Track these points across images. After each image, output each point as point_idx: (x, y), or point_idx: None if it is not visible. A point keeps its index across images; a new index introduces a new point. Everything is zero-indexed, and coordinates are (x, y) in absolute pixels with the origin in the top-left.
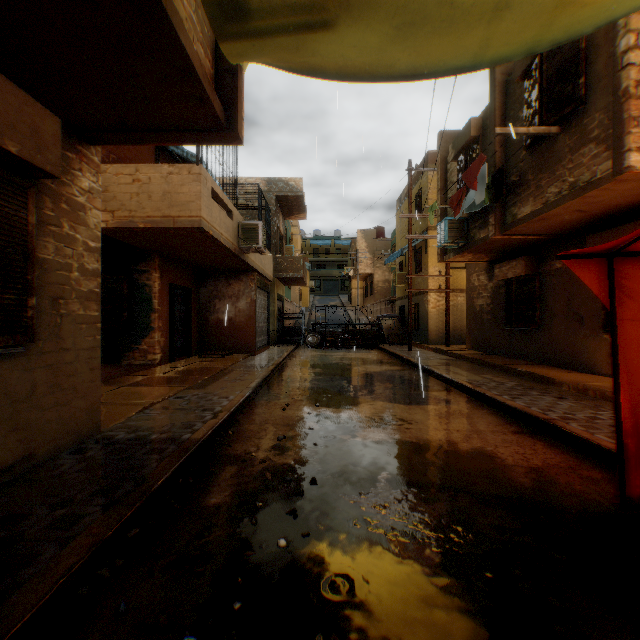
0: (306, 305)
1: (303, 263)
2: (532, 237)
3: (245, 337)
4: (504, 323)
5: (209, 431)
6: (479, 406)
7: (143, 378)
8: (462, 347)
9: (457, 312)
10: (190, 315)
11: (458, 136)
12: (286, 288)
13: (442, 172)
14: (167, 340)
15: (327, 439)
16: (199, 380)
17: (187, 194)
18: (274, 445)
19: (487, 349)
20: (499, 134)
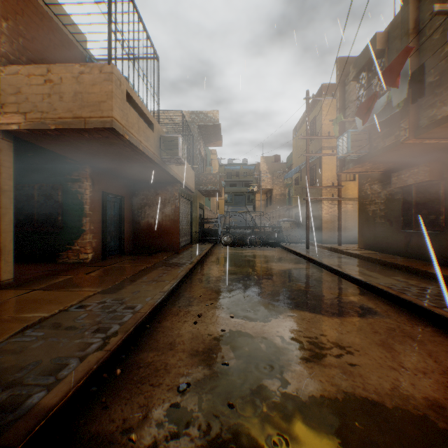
0: (222, 213)
1: (219, 178)
2: (444, 141)
3: (170, 238)
4: (400, 226)
5: (77, 383)
6: (415, 320)
7: (64, 279)
8: (352, 246)
9: (346, 217)
10: (123, 219)
11: (360, 55)
12: (206, 199)
13: (340, 94)
14: (99, 241)
15: (247, 389)
16: (117, 281)
17: (98, 94)
18: (171, 405)
19: (380, 249)
20: (436, 14)
